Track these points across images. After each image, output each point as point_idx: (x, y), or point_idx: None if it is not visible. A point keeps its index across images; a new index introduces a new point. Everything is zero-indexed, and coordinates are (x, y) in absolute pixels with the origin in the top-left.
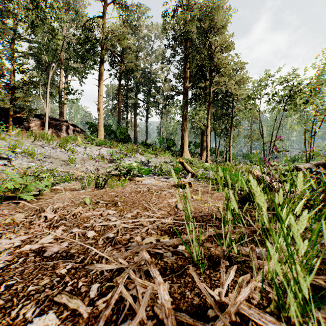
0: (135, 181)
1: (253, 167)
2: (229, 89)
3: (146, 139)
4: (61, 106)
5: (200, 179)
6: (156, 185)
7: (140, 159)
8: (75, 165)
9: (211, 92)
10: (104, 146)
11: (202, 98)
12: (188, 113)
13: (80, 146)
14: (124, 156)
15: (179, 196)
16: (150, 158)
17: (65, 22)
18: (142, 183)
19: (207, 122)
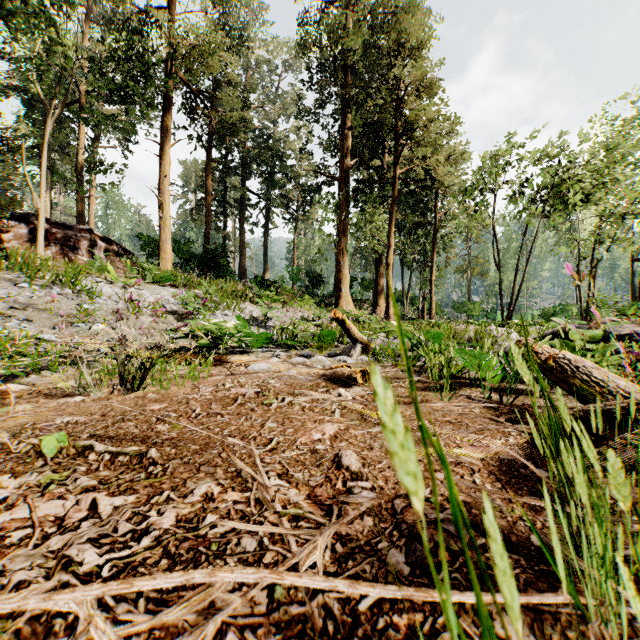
0: (228, 365)
1: (491, 329)
2: (433, 173)
3: (266, 272)
4: (81, 200)
5: (382, 356)
6: (281, 375)
7: (249, 312)
8: (89, 327)
9: (396, 178)
10: (171, 284)
11: (379, 188)
12: (350, 219)
13: (113, 284)
14: (213, 306)
15: (342, 415)
16: (270, 311)
17: (90, 22)
18: (248, 371)
19: (387, 238)
